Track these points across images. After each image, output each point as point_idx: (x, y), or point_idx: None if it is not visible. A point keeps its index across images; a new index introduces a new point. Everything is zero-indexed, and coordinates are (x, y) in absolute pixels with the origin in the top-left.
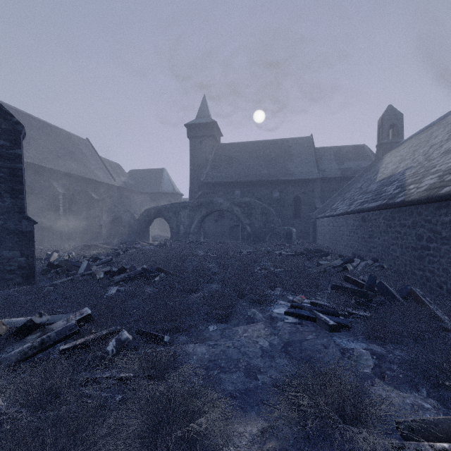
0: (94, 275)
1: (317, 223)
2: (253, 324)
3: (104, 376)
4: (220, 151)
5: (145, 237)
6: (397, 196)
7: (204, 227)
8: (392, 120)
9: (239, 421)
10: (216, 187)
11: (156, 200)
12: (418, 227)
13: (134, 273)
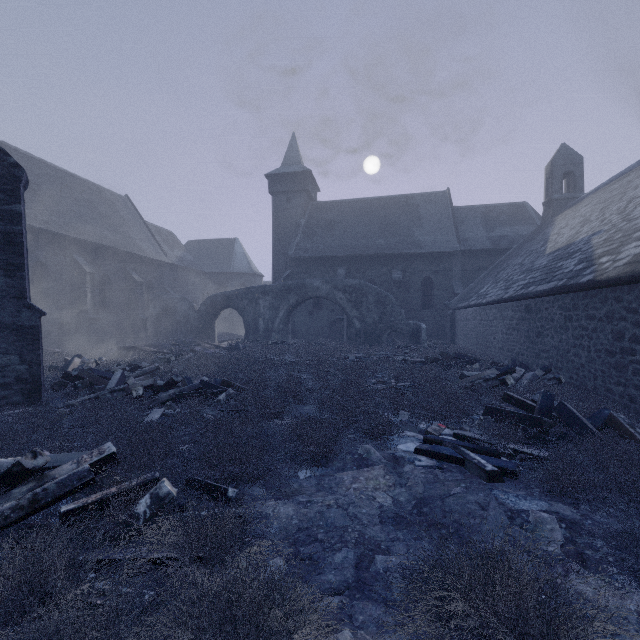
0: (128, 391)
1: (457, 316)
2: (367, 468)
3: (129, 557)
4: (317, 213)
5: (209, 336)
6: (581, 274)
7: (292, 321)
8: (566, 165)
9: (348, 639)
10: (311, 265)
11: (225, 283)
12: (615, 321)
13: (188, 388)
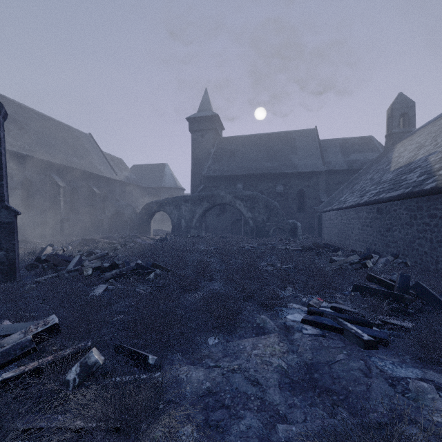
0: (81, 271)
1: (323, 217)
2: (264, 336)
3: (53, 426)
4: (222, 145)
5: (146, 232)
6: (424, 183)
7: (205, 221)
8: (403, 108)
9: None
10: (218, 181)
11: (158, 195)
12: None
13: (126, 269)
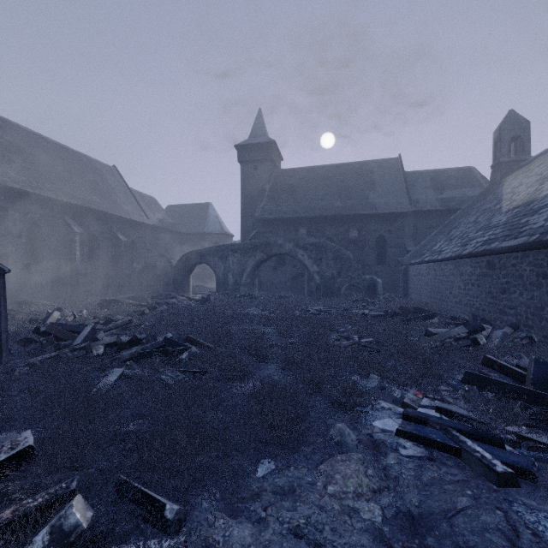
0: (90, 349)
1: (410, 271)
2: (342, 460)
3: None
4: (280, 179)
5: (184, 289)
6: None
7: (259, 276)
8: (514, 130)
9: None
10: (275, 225)
11: (200, 242)
12: None
13: (151, 345)
